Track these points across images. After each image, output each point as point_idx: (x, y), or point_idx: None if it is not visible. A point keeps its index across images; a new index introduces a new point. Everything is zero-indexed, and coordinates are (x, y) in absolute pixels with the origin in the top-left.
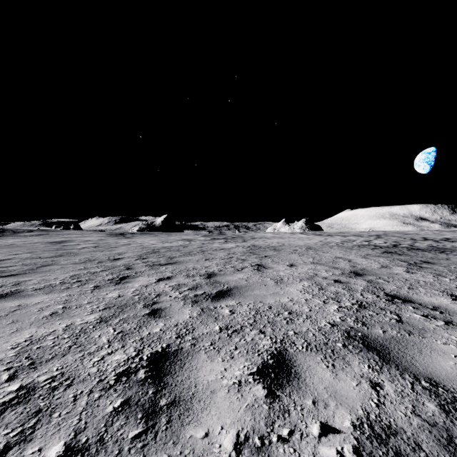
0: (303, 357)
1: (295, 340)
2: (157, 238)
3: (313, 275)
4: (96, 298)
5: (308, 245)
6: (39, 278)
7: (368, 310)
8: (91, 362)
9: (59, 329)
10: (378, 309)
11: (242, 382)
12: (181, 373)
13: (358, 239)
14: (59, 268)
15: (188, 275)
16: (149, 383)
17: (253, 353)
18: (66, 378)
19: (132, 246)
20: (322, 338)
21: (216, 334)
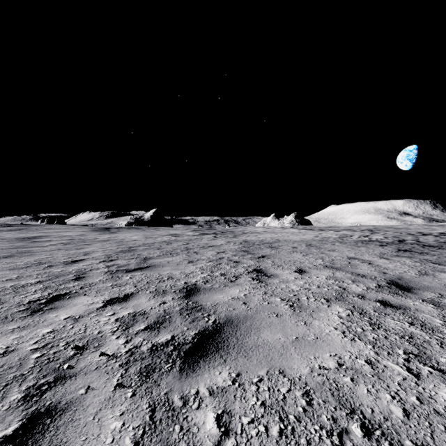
0: None
1: None
2: (143, 233)
3: (341, 290)
4: None
5: (307, 242)
6: None
7: None
8: None
9: None
10: None
11: None
12: None
13: (354, 234)
14: None
15: (157, 291)
16: None
17: None
18: None
19: (109, 243)
20: None
21: None
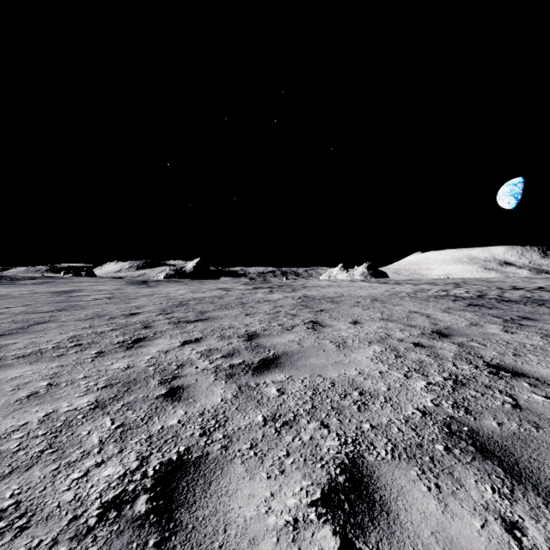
0: (390, 470)
1: (374, 439)
2: (187, 286)
3: (385, 336)
4: (97, 369)
5: (373, 296)
6: (27, 340)
7: (468, 388)
8: (68, 481)
9: (33, 421)
10: (482, 387)
11: (299, 521)
12: (204, 503)
13: (433, 288)
14: (57, 327)
15: (222, 336)
16: (151, 524)
17: (314, 464)
18: (21, 514)
19: (155, 297)
20: (412, 435)
21: (259, 429)
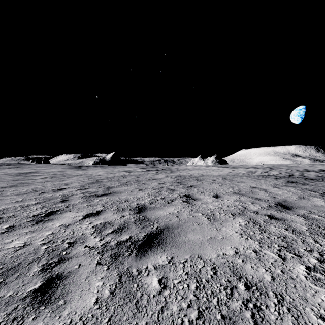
0: None
1: None
2: (105, 169)
3: (243, 208)
4: None
5: (223, 176)
6: None
7: None
8: None
9: None
10: None
11: None
12: None
13: (258, 170)
14: None
15: (118, 209)
16: None
17: None
18: None
19: (82, 177)
20: None
21: None
